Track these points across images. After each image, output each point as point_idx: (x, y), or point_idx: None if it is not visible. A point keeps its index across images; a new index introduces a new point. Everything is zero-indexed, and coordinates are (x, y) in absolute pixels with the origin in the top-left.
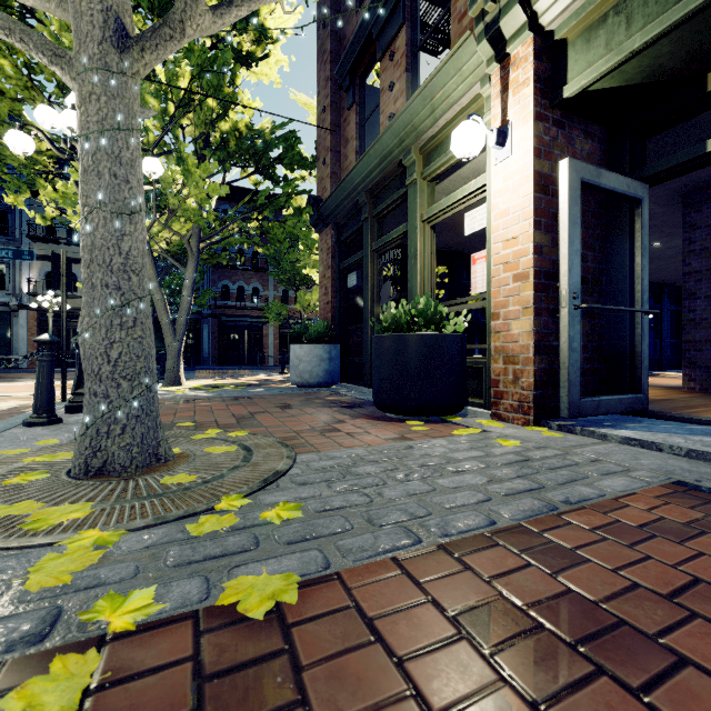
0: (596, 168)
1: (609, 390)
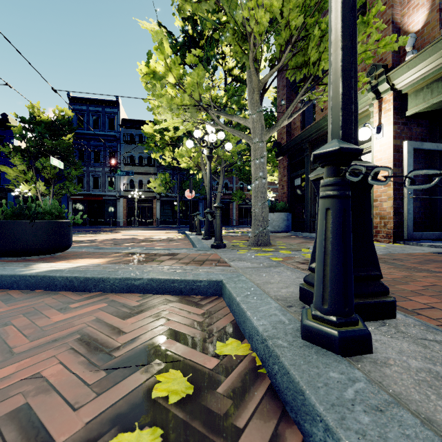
0: (420, 142)
1: (430, 230)
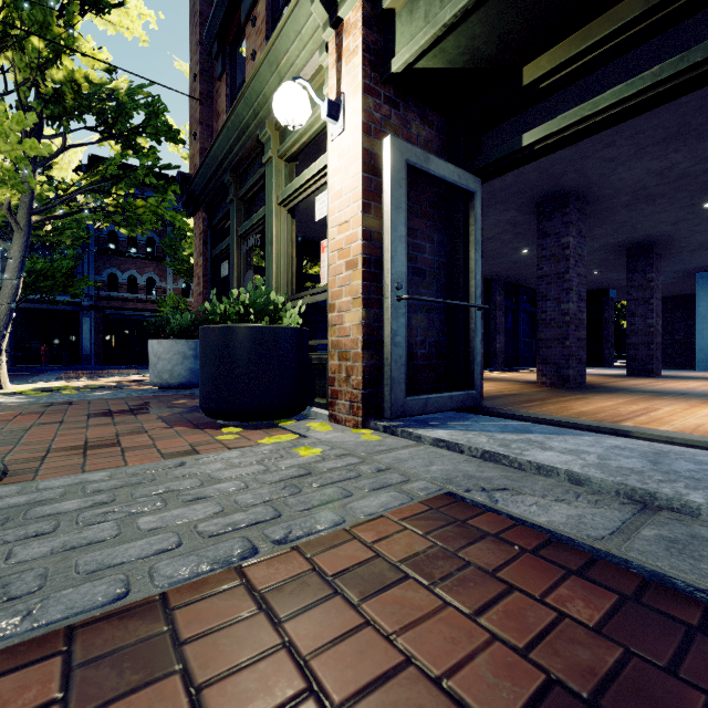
0: (423, 152)
1: (448, 387)
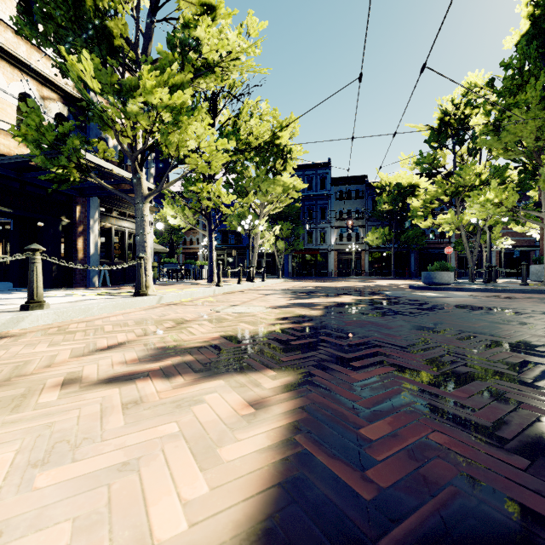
0: None
1: None
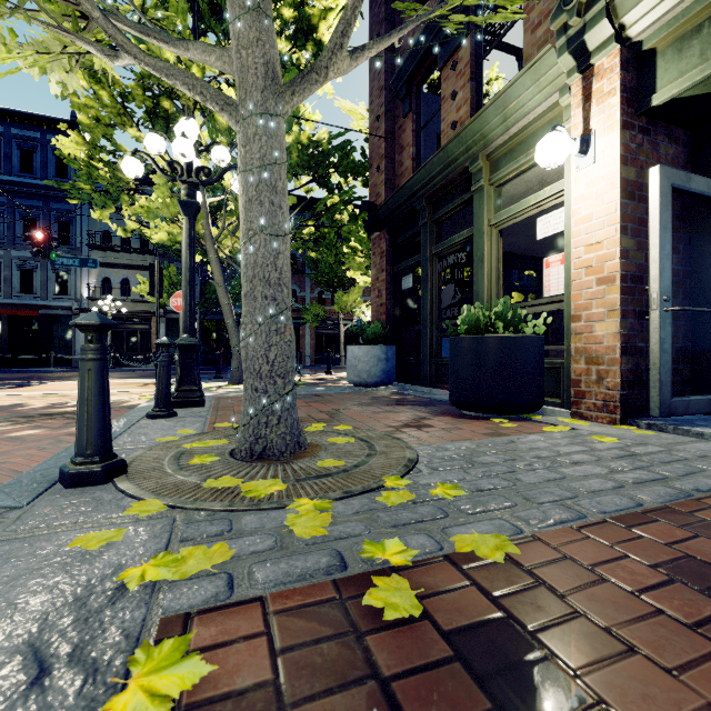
0: (685, 173)
1: (693, 390)
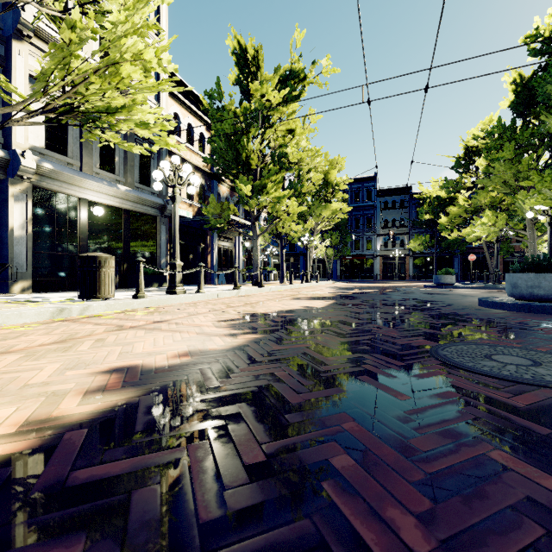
0: None
1: None
